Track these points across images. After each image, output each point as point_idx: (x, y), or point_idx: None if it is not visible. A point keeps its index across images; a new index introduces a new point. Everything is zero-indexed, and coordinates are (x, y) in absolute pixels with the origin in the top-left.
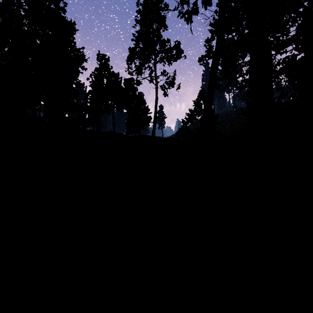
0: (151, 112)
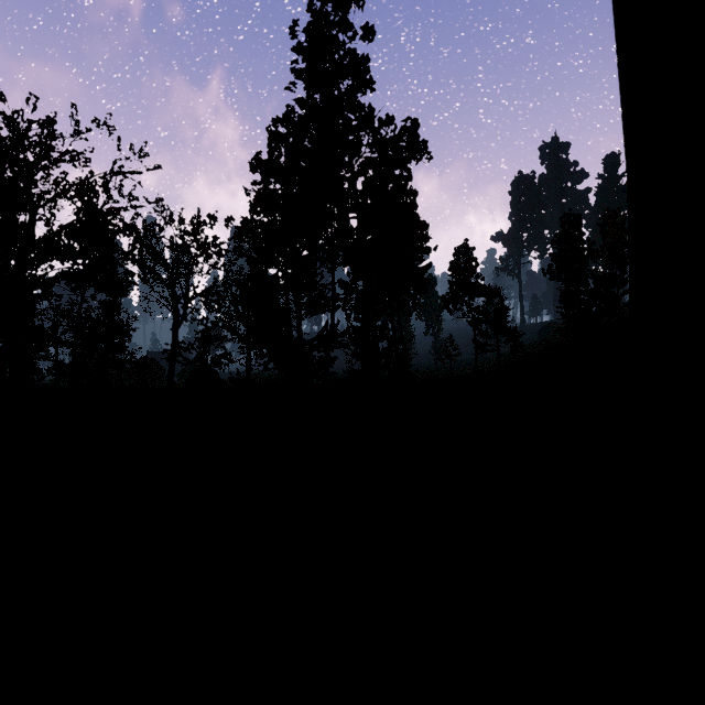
0: None
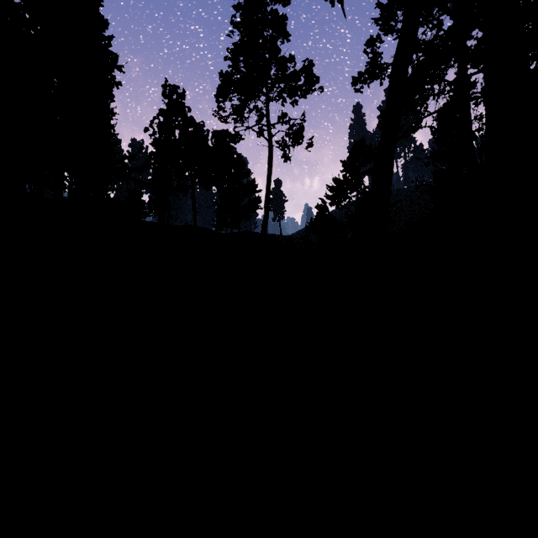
0: (260, 190)
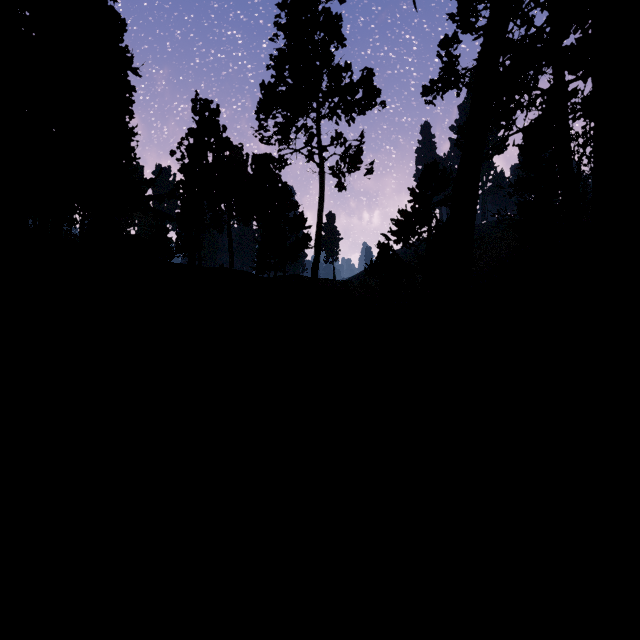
0: (310, 226)
